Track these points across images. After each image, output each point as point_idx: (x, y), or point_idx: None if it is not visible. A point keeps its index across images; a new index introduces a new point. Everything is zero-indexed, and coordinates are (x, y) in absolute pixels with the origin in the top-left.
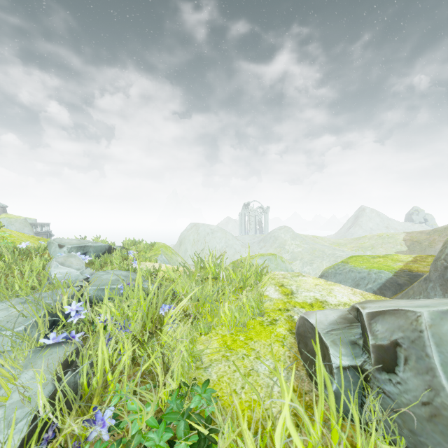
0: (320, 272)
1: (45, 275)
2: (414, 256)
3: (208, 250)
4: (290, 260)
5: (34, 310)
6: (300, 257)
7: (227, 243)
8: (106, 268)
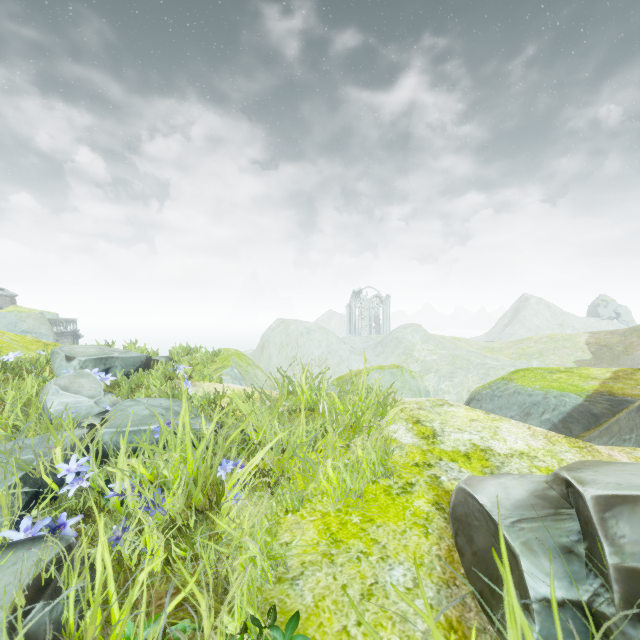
0: (464, 390)
1: (32, 409)
2: (614, 370)
3: (302, 357)
4: (420, 372)
5: (3, 473)
6: (435, 368)
7: (329, 347)
8: (138, 393)
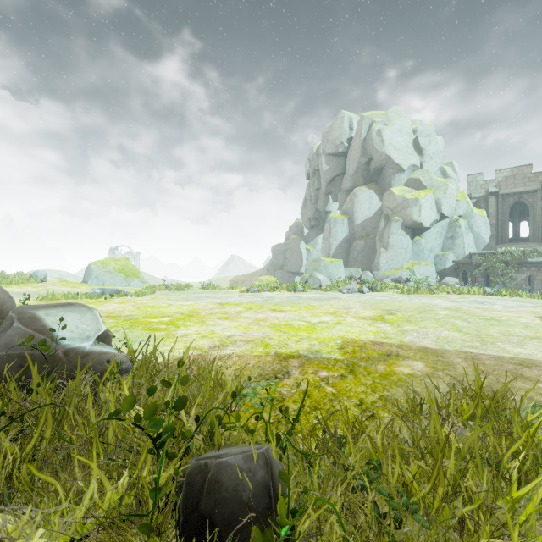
0: None
1: None
2: None
3: None
4: None
5: None
6: None
7: None
8: None
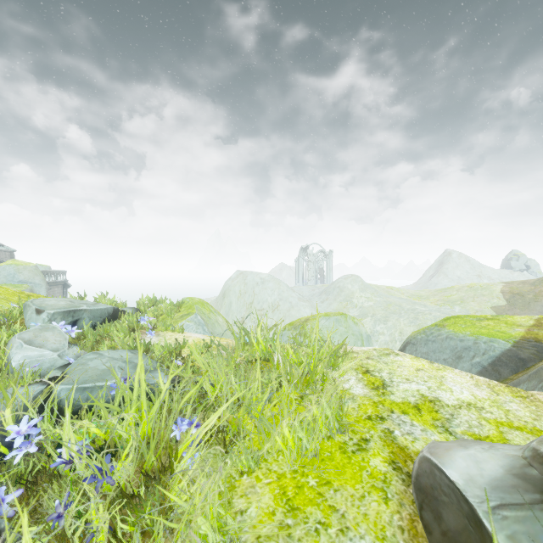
0: (396, 332)
1: None
2: (536, 318)
3: (257, 304)
4: (358, 316)
5: None
6: (371, 313)
7: (280, 295)
8: (103, 345)
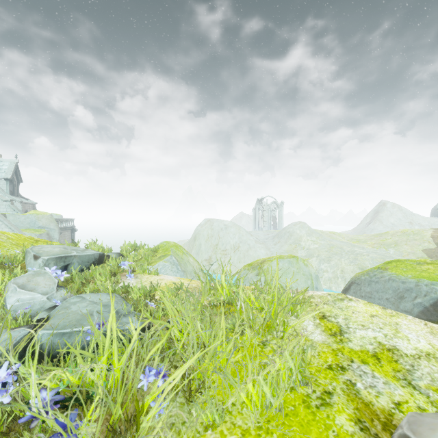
0: (338, 270)
1: None
2: None
3: (221, 245)
4: (305, 256)
5: None
6: (317, 253)
7: (240, 238)
8: (87, 287)
